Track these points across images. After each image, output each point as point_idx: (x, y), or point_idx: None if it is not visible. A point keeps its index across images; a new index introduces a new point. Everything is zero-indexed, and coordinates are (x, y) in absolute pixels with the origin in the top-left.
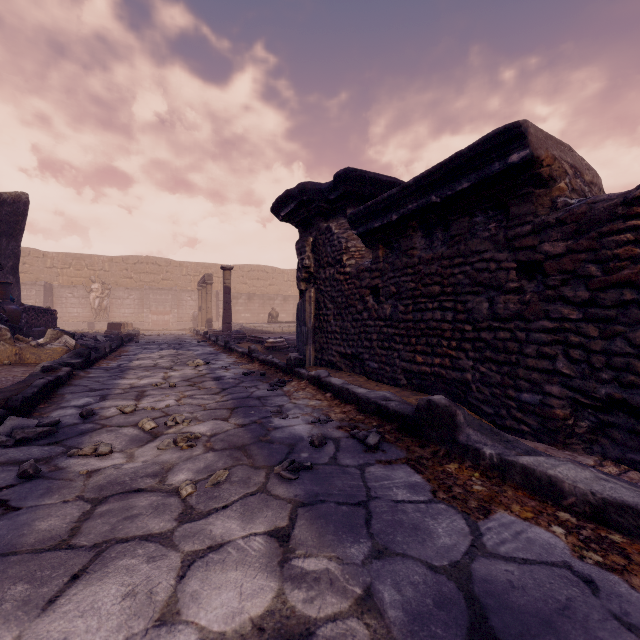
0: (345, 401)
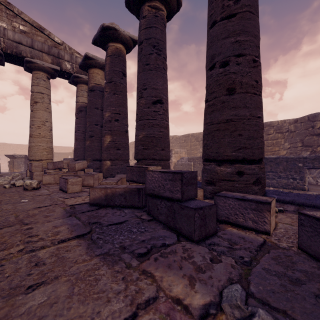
0: None
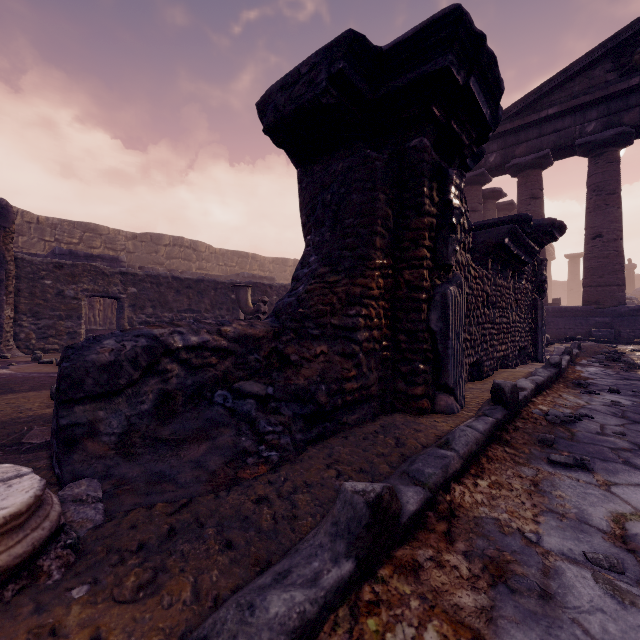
0: (550, 386)
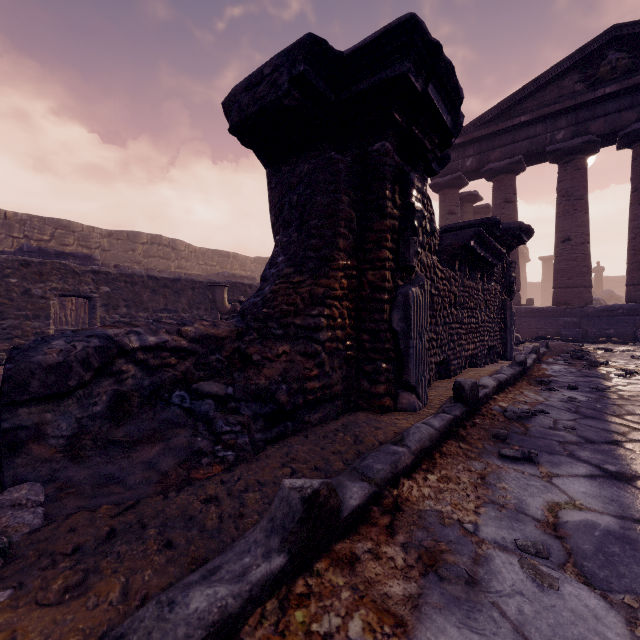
0: (513, 384)
